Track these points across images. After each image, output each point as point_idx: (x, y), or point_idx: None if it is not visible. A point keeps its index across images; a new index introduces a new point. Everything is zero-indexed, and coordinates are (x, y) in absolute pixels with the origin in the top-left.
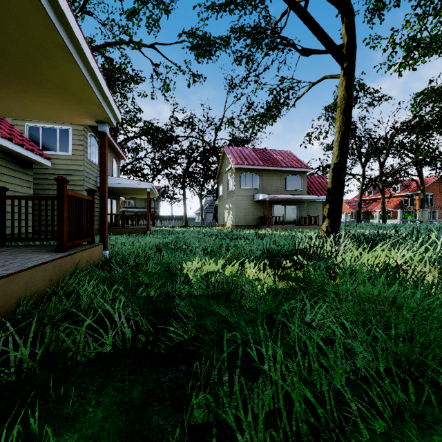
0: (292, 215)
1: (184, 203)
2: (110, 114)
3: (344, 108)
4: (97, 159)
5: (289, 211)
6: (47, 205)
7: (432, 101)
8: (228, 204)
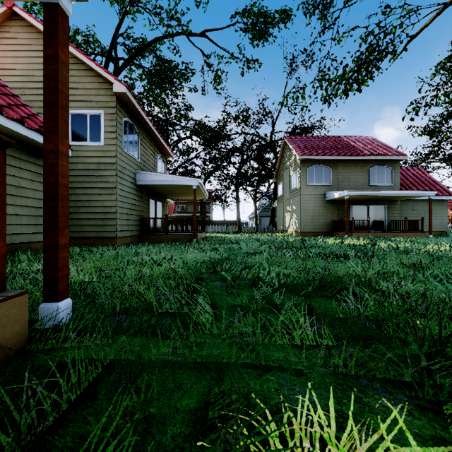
0: (378, 219)
1: (237, 206)
2: None
3: None
4: (137, 152)
5: (373, 213)
6: (77, 207)
7: None
8: (291, 206)
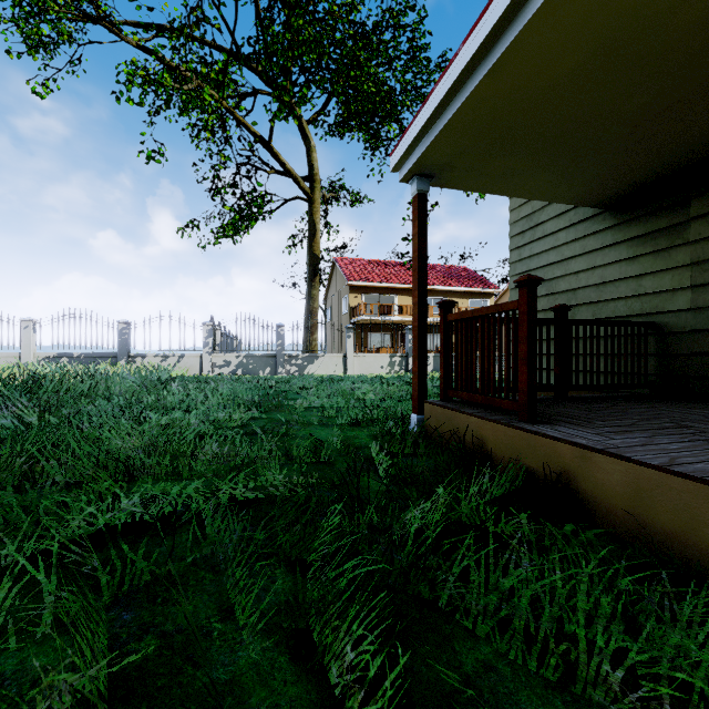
0: None
1: None
2: None
3: None
4: None
5: None
6: None
7: None
8: None
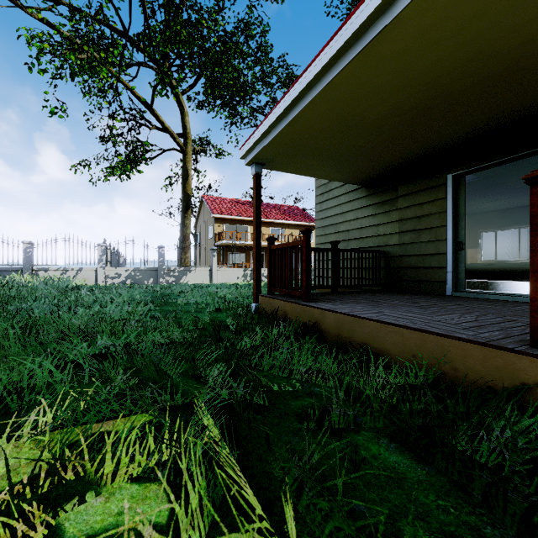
0: None
1: None
2: None
3: None
4: None
5: None
6: None
7: None
8: None
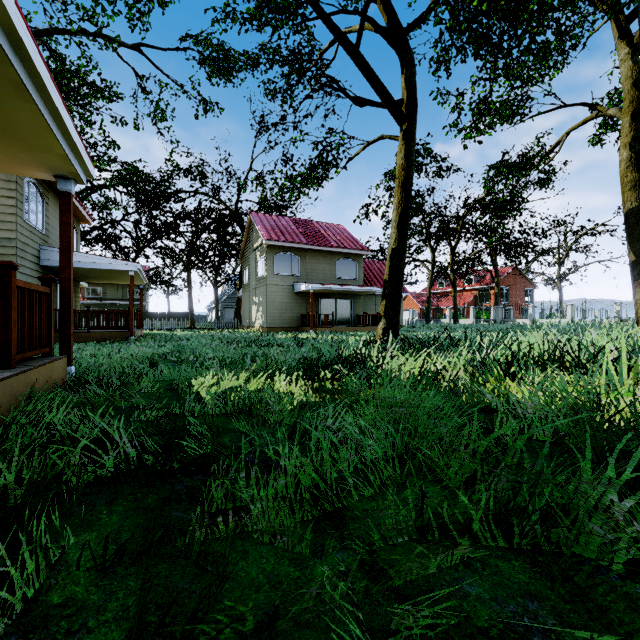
0: (345, 313)
1: (190, 293)
2: (79, 167)
3: (404, 181)
4: (41, 220)
5: (340, 307)
6: None
7: (505, 177)
8: (258, 297)
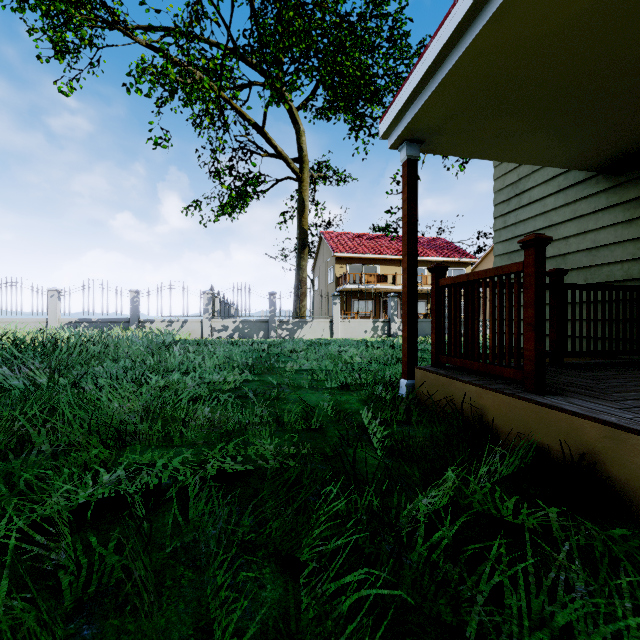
0: None
1: None
2: None
3: None
4: None
5: None
6: None
7: None
8: None
